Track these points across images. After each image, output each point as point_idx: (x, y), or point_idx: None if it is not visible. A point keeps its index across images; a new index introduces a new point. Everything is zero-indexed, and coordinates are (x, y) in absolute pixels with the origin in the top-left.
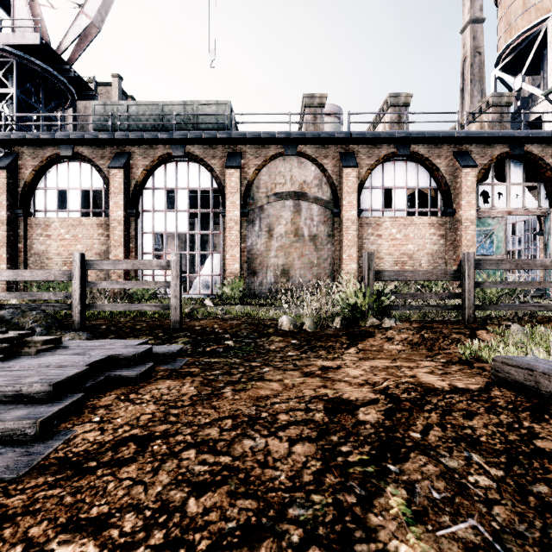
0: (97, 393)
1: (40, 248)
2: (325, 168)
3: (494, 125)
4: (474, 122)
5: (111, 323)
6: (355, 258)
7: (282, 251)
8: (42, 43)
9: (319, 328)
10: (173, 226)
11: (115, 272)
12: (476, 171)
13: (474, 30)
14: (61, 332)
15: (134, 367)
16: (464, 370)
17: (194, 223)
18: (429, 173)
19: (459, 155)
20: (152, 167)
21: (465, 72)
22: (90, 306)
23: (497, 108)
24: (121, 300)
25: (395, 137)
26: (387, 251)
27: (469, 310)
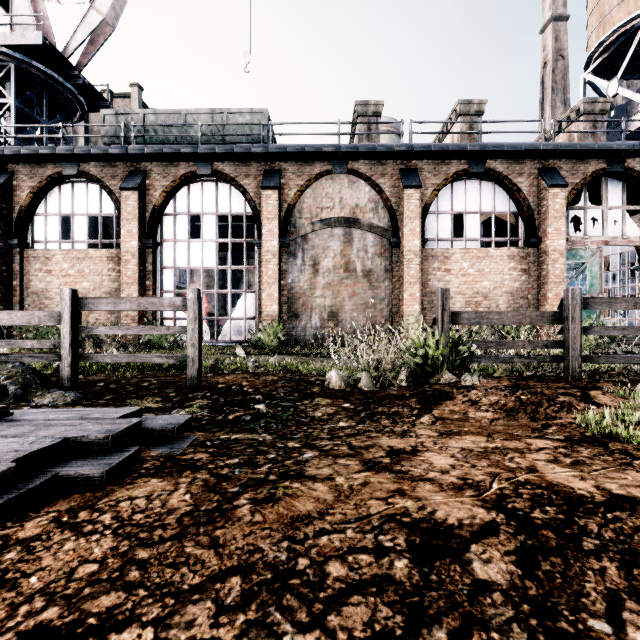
0: (26, 509)
1: (38, 286)
2: (382, 189)
3: (586, 137)
4: (564, 131)
5: (112, 379)
6: (419, 297)
7: (330, 289)
8: (45, 44)
9: (379, 386)
10: (199, 259)
11: (128, 315)
12: (566, 191)
13: (557, 29)
14: (43, 392)
15: (102, 458)
16: (602, 456)
17: (226, 258)
18: (509, 195)
19: (545, 172)
20: (173, 188)
21: (545, 80)
22: (84, 357)
23: (589, 116)
24: (134, 349)
25: (467, 151)
26: (457, 289)
27: (574, 364)
